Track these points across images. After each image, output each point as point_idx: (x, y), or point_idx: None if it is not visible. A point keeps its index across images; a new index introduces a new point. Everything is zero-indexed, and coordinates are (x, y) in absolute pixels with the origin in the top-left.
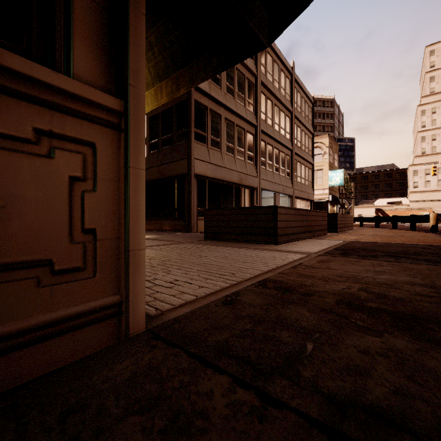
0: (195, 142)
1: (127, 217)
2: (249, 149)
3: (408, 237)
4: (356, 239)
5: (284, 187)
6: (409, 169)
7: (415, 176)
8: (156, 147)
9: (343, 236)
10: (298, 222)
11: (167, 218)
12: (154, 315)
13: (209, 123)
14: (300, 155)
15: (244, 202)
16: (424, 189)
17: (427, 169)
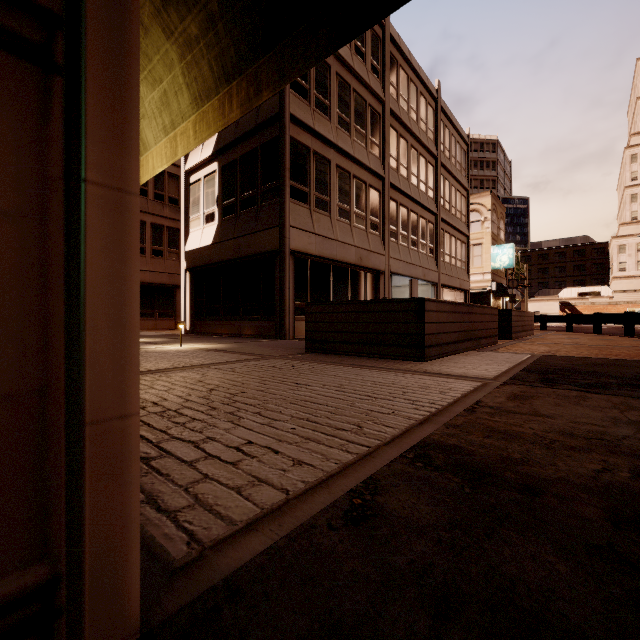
0: (291, 201)
1: (75, 326)
2: (372, 213)
3: (633, 348)
4: (549, 351)
5: (426, 271)
6: (612, 244)
7: (621, 254)
8: (232, 211)
9: (524, 345)
10: (455, 325)
11: (249, 317)
12: (180, 562)
13: (313, 173)
14: (448, 222)
15: (365, 294)
16: (635, 274)
17: (639, 242)
